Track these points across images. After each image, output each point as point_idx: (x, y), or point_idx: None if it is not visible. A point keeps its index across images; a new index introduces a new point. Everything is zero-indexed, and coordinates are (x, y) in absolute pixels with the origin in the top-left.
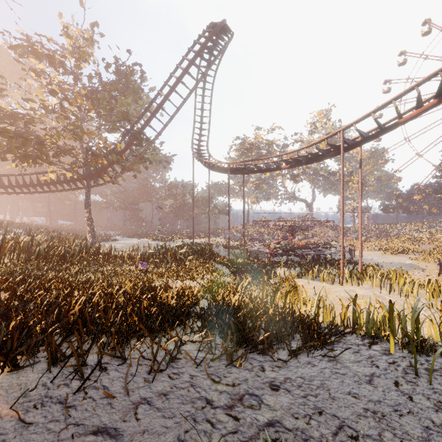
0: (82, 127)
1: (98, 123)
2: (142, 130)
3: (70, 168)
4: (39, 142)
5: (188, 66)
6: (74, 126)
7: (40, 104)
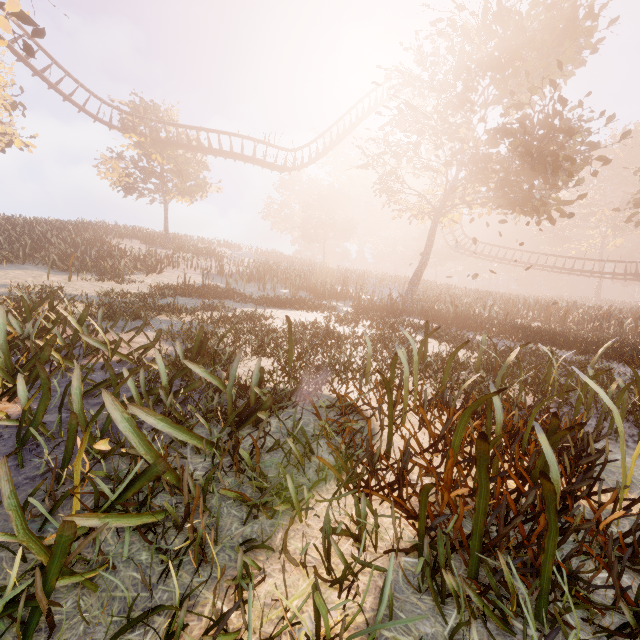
0: None
1: None
2: None
3: None
4: None
5: None
6: None
7: None
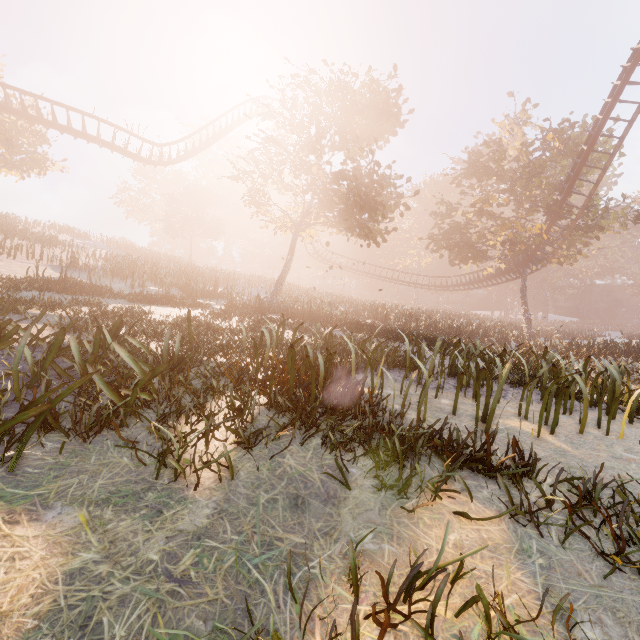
0: (507, 219)
1: (530, 204)
2: (563, 200)
3: (508, 259)
4: (469, 247)
5: (616, 95)
6: (502, 219)
7: (474, 213)
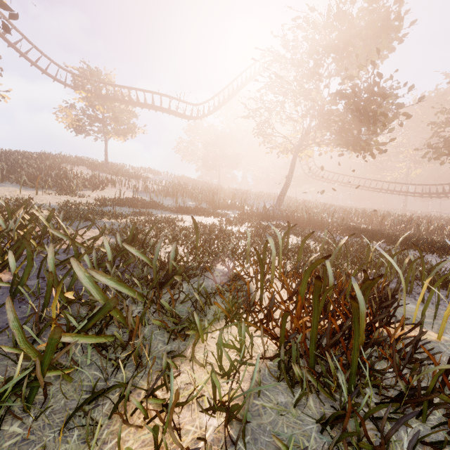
0: None
1: None
2: None
3: None
4: None
5: None
6: None
7: None
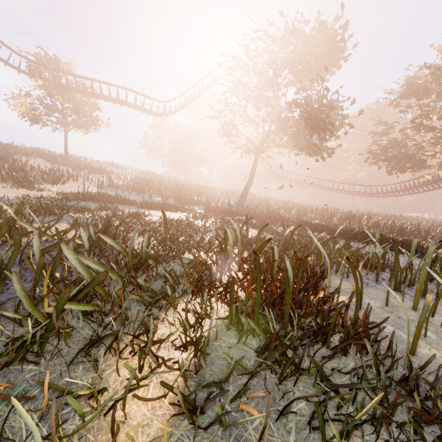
0: None
1: None
2: None
3: None
4: (407, 157)
5: None
6: (441, 131)
7: (412, 128)
